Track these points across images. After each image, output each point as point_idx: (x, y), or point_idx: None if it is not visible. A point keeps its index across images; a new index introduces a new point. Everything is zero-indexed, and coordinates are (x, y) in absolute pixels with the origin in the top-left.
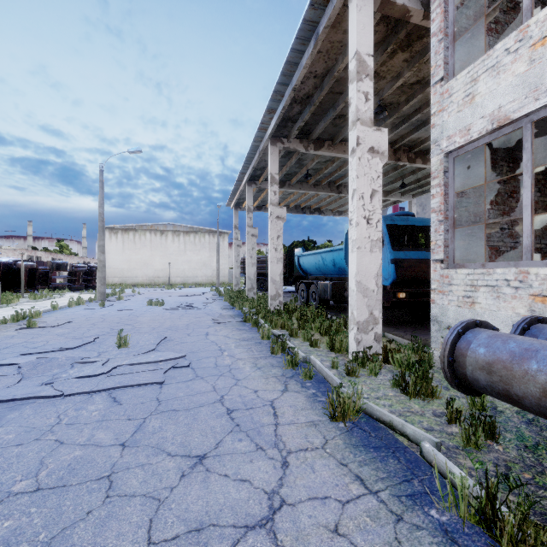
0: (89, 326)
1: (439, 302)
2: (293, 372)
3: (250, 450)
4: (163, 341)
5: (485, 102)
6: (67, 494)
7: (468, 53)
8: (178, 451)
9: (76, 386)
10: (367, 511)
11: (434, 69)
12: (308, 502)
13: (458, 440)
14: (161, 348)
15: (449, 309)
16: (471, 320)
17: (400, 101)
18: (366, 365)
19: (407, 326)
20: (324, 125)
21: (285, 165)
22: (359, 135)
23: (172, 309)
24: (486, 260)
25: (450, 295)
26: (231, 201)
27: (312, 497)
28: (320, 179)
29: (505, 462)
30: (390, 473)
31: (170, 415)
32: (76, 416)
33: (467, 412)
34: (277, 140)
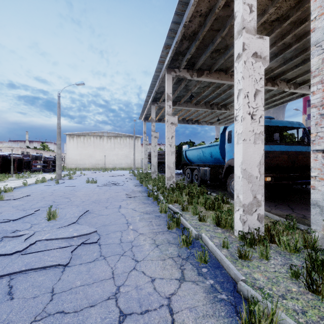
0: (39, 199)
1: (321, 188)
2: (188, 251)
3: None
4: (85, 213)
5: None
6: None
7: None
8: None
9: None
10: None
11: None
12: None
13: None
14: (82, 220)
15: None
16: None
17: None
18: (257, 248)
19: (268, 201)
20: (205, 57)
21: (176, 90)
22: (244, 41)
23: (101, 186)
24: None
25: None
26: (141, 116)
27: None
28: (199, 100)
29: None
30: None
31: None
32: None
33: None
34: (171, 70)
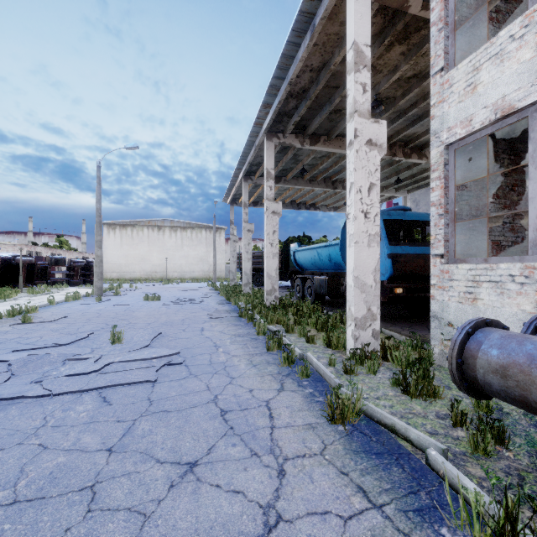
0: (84, 322)
1: (439, 297)
2: (289, 369)
3: (244, 457)
4: (158, 337)
5: (487, 92)
6: (46, 508)
7: (469, 43)
8: (167, 458)
9: (66, 385)
10: (371, 529)
11: (434, 59)
12: (306, 518)
13: (465, 445)
14: (156, 344)
15: (449, 305)
16: (480, 318)
17: (396, 95)
18: (364, 363)
19: (403, 322)
20: (320, 120)
21: (280, 160)
22: (356, 127)
23: (168, 304)
24: (487, 255)
25: (451, 291)
26: (227, 197)
27: (311, 512)
28: (316, 174)
29: (517, 471)
30: (394, 483)
31: (161, 417)
32: (63, 418)
33: (471, 414)
34: (273, 135)
